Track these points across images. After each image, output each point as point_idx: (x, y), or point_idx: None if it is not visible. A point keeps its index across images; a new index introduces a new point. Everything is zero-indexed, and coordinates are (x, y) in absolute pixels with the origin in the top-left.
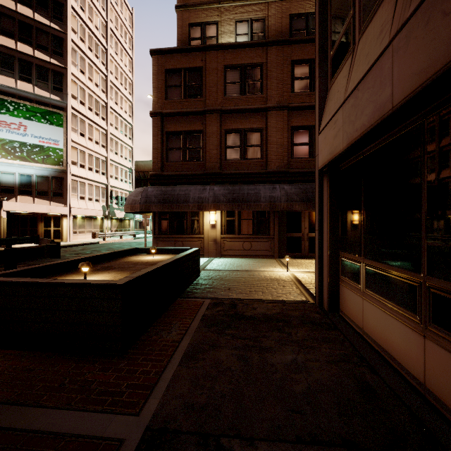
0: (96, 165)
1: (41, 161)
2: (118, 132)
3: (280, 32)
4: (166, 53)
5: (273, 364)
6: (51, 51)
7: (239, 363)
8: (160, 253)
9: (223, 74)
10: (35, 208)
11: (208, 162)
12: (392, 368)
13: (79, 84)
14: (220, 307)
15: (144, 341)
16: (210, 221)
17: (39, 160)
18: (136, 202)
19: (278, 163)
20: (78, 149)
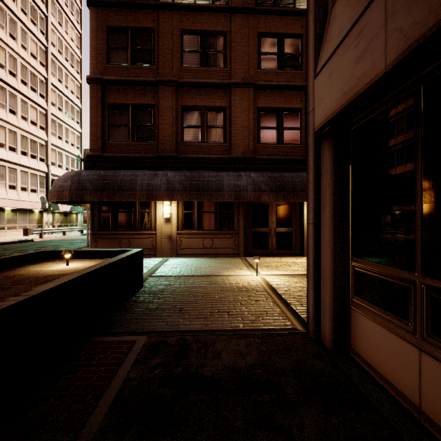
0: (32, 150)
1: None
2: (62, 114)
3: (245, 2)
4: (108, 6)
5: None
6: None
7: None
8: (84, 257)
9: (180, 39)
10: None
11: (161, 143)
12: None
13: (7, 51)
14: (160, 356)
15: None
16: (163, 214)
17: None
18: (64, 189)
19: (243, 148)
20: (6, 129)
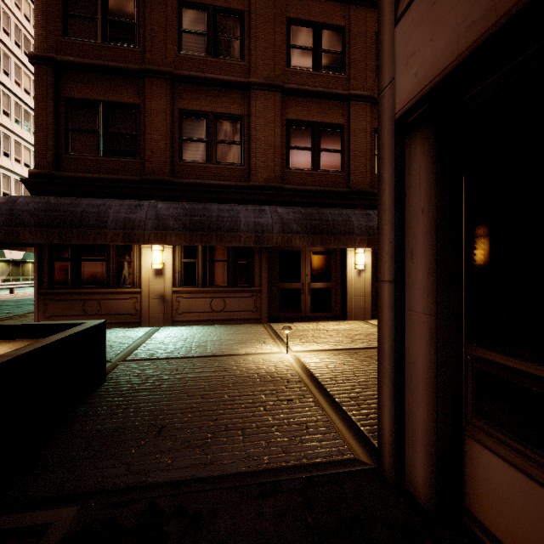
0: None
1: None
2: (9, 121)
3: None
4: None
5: None
6: None
7: None
8: None
9: (177, 14)
10: None
11: (149, 161)
12: None
13: None
14: None
15: None
16: (152, 264)
17: None
18: None
19: (267, 173)
20: None
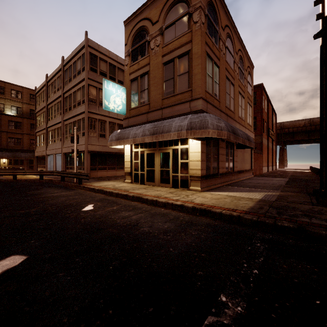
0: None
1: None
2: None
3: (27, 112)
4: None
5: None
6: None
7: None
8: None
9: (8, 122)
10: None
11: (2, 145)
12: None
13: None
14: None
15: None
16: (3, 161)
17: None
18: None
19: (27, 147)
20: None
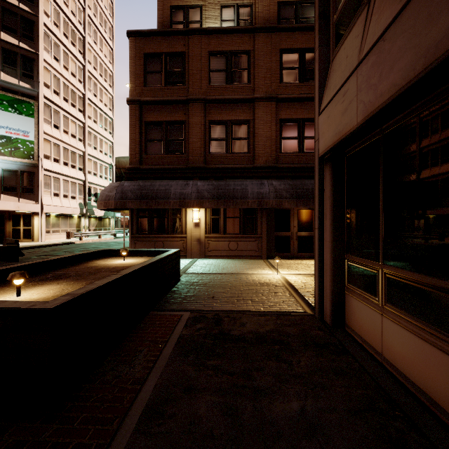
0: (72, 160)
1: (8, 154)
2: (96, 126)
3: (267, 20)
4: (145, 36)
5: (274, 421)
6: (19, 34)
7: (225, 420)
8: (134, 255)
9: (208, 61)
10: (0, 205)
11: (191, 155)
12: (438, 420)
13: (52, 72)
14: (202, 323)
15: (92, 383)
16: (193, 219)
17: (5, 152)
18: (110, 198)
19: (266, 157)
20: (51, 142)
